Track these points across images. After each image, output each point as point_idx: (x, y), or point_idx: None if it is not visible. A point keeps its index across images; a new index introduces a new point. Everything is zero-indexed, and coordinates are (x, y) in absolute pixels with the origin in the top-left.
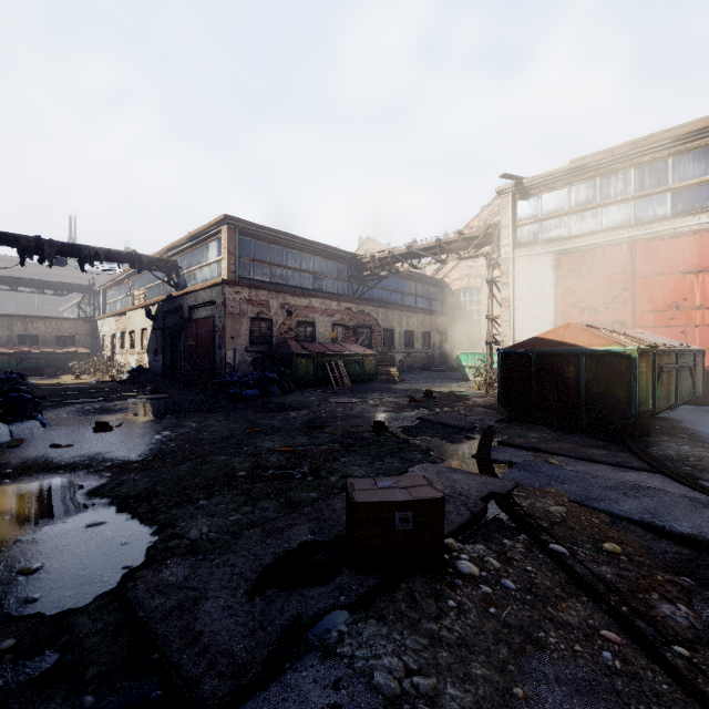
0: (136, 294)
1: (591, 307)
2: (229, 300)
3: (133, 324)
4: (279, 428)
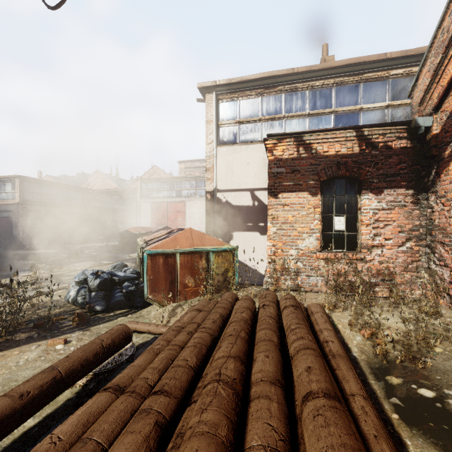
0: None
1: (159, 219)
2: (21, 211)
3: None
4: (53, 253)
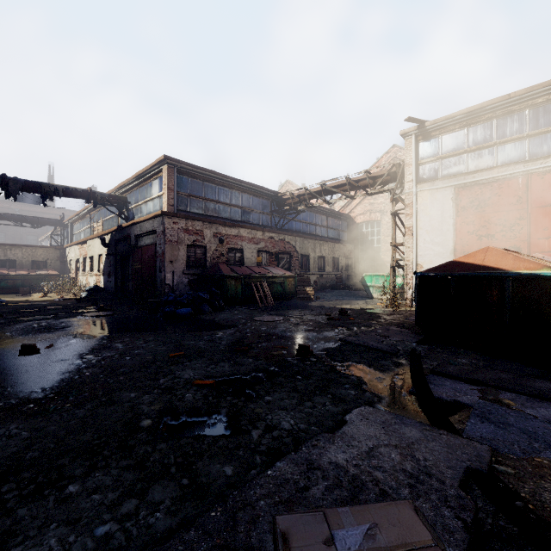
0: (95, 226)
1: (488, 234)
2: (168, 229)
3: (92, 250)
4: (204, 350)
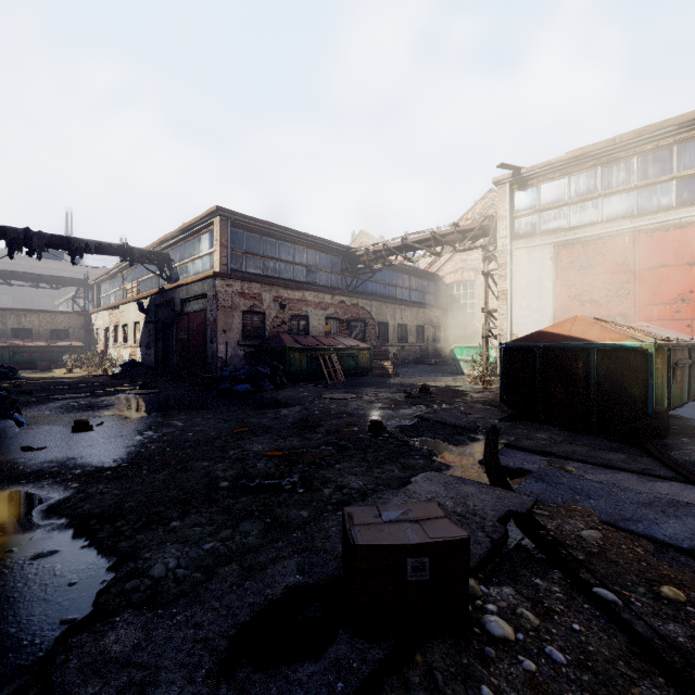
0: (129, 287)
1: (591, 300)
2: (221, 293)
3: (126, 317)
4: (270, 427)
